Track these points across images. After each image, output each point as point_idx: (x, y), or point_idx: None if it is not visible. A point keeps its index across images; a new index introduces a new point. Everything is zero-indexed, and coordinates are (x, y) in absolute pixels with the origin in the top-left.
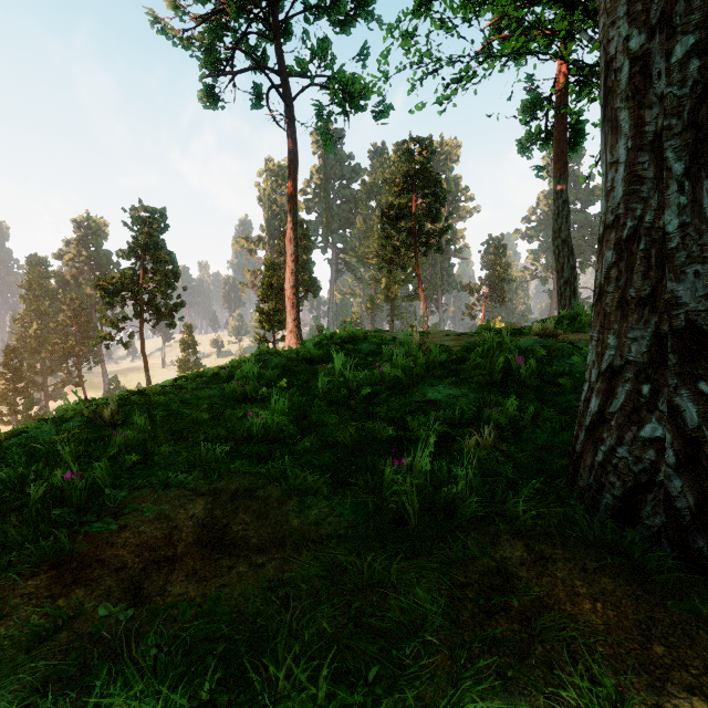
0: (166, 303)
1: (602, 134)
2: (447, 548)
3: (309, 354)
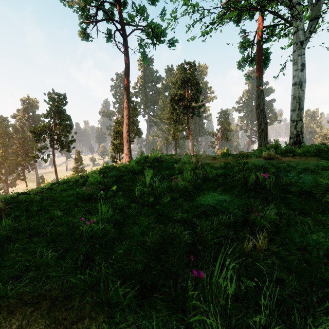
0: (66, 140)
1: None
2: None
3: (132, 168)
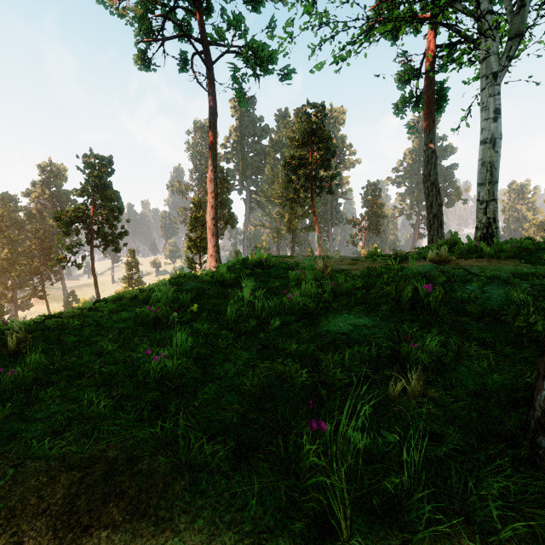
0: (112, 232)
1: None
2: None
3: (222, 278)
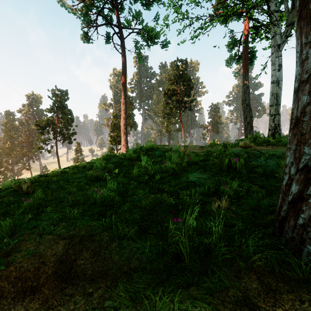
0: (68, 132)
1: (297, 28)
2: (209, 281)
3: (130, 156)
